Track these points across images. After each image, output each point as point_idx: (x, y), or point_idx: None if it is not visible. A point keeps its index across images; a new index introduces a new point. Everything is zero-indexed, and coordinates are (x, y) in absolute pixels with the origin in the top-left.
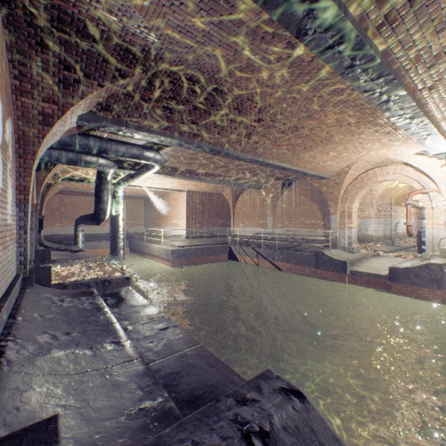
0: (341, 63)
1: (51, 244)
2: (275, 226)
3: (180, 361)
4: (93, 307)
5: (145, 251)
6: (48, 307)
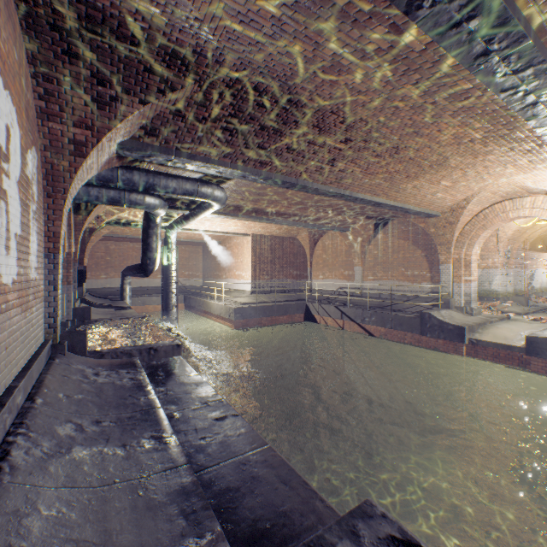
0: (469, 49)
1: (94, 300)
2: (365, 279)
3: (240, 470)
4: (133, 385)
5: (202, 309)
6: (78, 384)
